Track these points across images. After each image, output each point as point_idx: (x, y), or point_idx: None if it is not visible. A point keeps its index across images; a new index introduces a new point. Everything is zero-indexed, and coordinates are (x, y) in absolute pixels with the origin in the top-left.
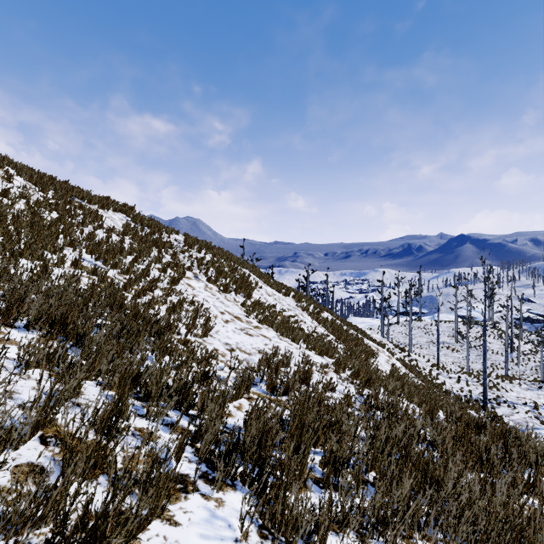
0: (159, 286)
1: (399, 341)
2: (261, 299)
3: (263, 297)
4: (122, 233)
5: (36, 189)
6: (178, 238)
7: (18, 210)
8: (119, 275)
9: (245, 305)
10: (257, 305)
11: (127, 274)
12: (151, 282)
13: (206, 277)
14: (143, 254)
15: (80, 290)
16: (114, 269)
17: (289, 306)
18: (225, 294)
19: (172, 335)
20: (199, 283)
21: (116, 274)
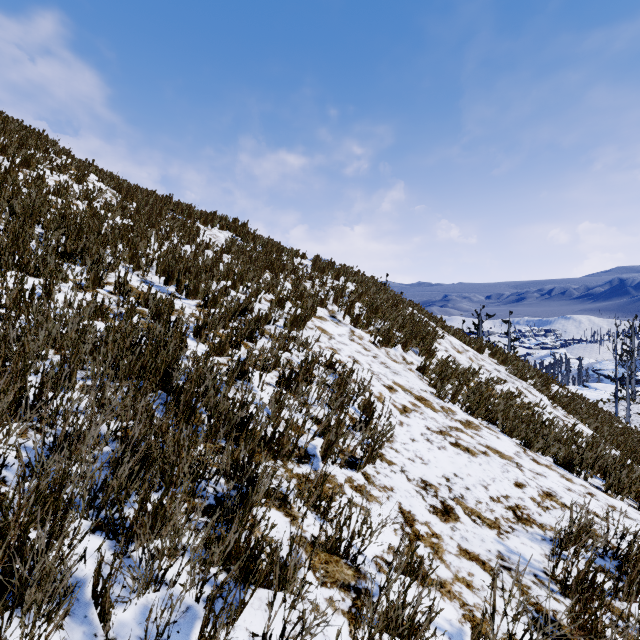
0: (268, 331)
1: (639, 428)
2: (451, 359)
3: (449, 355)
4: (222, 249)
5: (114, 195)
6: (305, 262)
7: (62, 207)
8: (198, 309)
9: (426, 371)
10: (449, 371)
11: (214, 308)
12: (254, 323)
13: (349, 317)
14: (248, 278)
15: (86, 333)
16: (193, 298)
17: (499, 373)
18: (386, 348)
19: (286, 462)
20: (339, 327)
21: (193, 306)
